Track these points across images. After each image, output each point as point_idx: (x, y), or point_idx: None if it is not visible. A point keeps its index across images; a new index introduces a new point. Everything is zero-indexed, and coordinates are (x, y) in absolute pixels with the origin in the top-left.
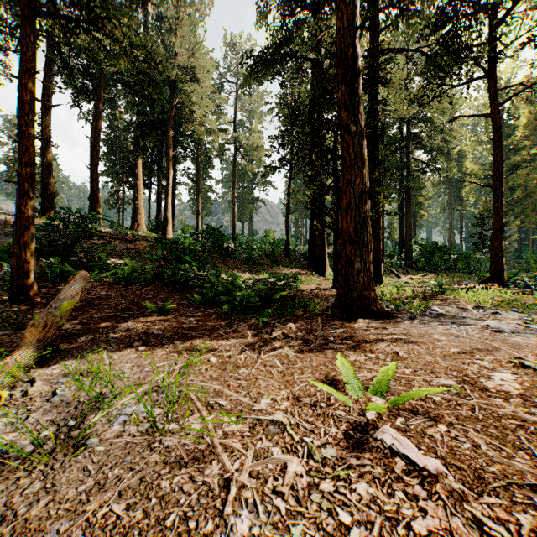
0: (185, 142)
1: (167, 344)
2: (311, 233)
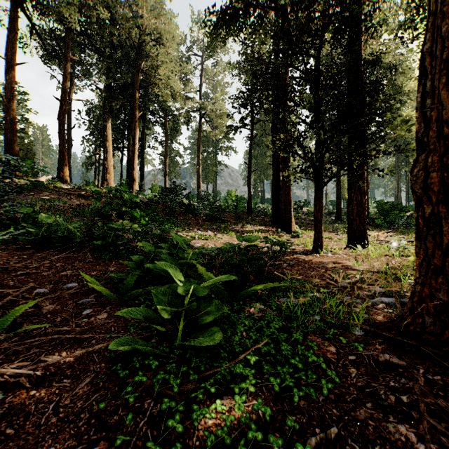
0: (154, 109)
1: None
2: (274, 190)
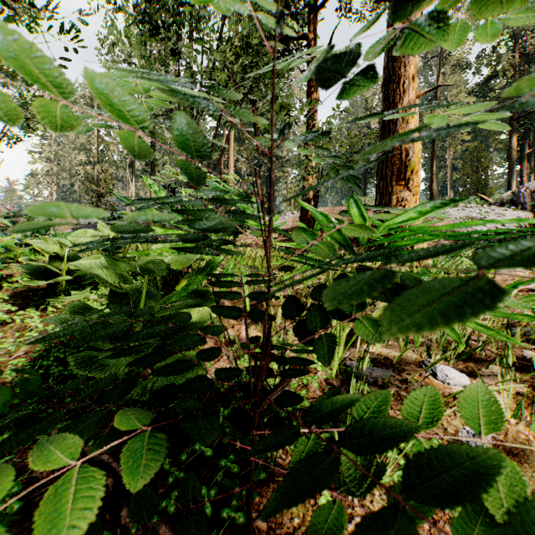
0: None
1: None
2: None
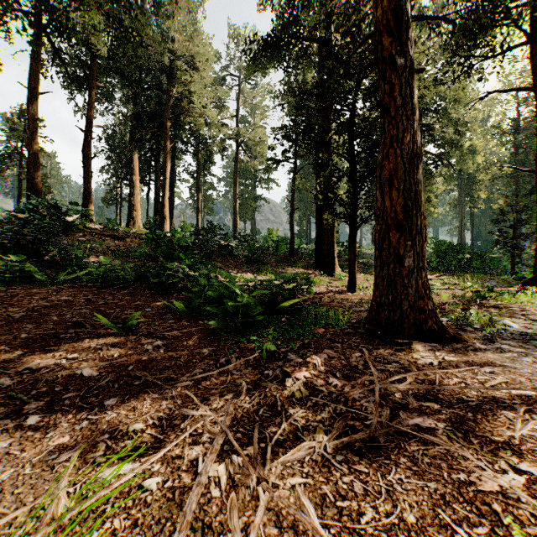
0: (185, 136)
1: (88, 407)
2: (318, 230)
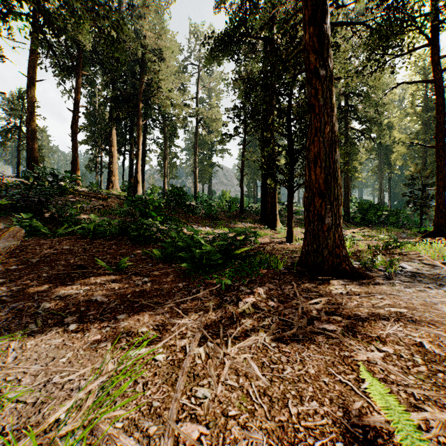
0: (154, 115)
1: (107, 320)
2: (263, 192)
